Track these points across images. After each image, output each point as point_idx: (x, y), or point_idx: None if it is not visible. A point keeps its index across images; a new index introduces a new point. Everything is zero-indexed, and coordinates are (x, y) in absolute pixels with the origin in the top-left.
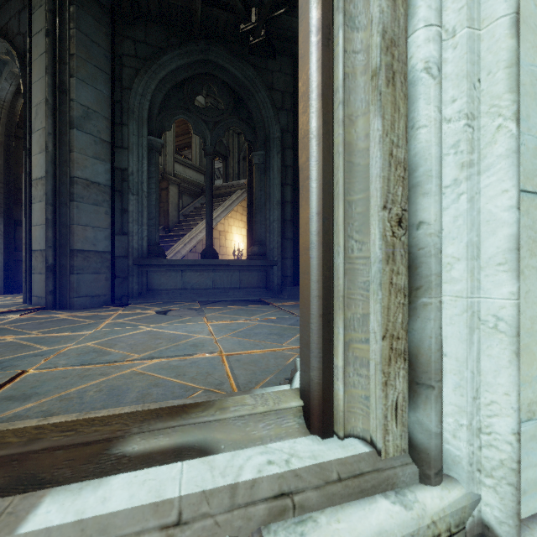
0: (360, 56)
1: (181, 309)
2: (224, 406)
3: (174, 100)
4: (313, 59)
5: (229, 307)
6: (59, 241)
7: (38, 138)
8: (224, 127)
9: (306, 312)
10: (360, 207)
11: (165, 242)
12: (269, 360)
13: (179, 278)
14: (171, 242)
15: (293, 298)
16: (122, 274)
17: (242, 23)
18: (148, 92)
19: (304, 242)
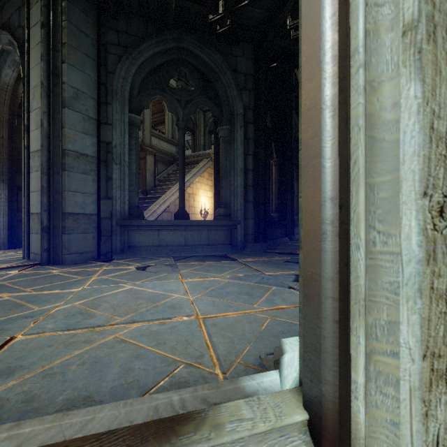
0: (384, 9)
1: (158, 265)
2: (218, 422)
3: (152, 82)
4: (325, 15)
5: (200, 263)
6: (53, 205)
7: (35, 116)
8: (194, 105)
9: (314, 313)
10: (384, 192)
11: (143, 203)
12: (244, 325)
13: (155, 236)
14: (148, 203)
15: (254, 253)
16: (106, 233)
17: (210, 14)
18: (129, 76)
19: (310, 230)
